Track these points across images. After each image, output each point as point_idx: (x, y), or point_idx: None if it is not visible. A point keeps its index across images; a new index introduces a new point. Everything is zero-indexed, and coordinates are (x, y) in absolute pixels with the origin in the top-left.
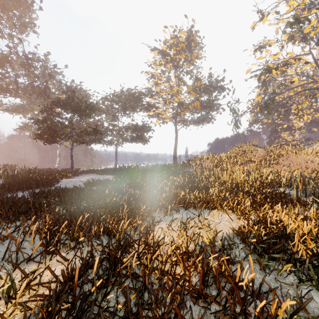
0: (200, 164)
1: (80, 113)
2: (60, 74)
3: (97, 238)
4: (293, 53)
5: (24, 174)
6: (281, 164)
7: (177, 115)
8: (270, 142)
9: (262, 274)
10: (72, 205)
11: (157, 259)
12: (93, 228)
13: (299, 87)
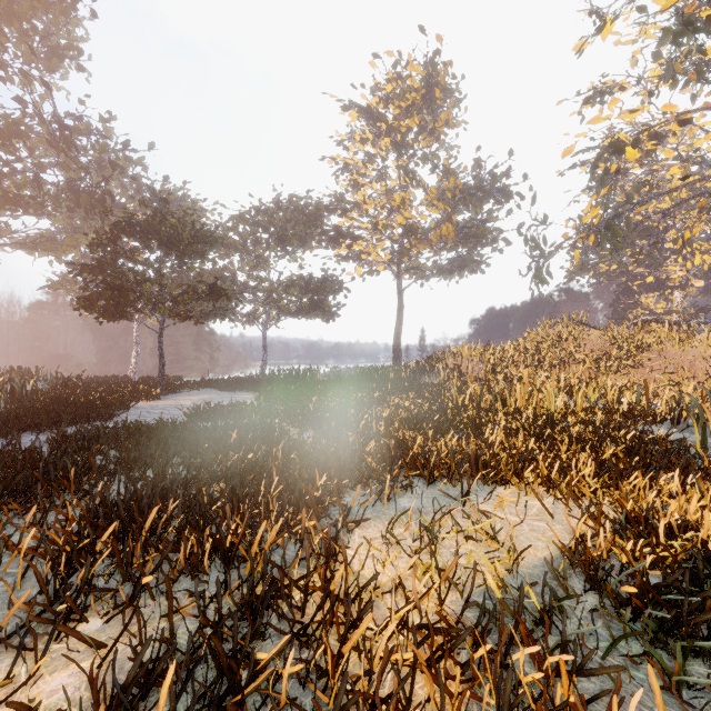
0: (456, 366)
1: (181, 251)
2: (137, 164)
3: (196, 571)
4: (675, 107)
5: (53, 389)
6: (646, 368)
7: (403, 256)
8: (614, 317)
9: (671, 705)
10: (146, 470)
11: (357, 647)
12: (183, 544)
13: (684, 190)
